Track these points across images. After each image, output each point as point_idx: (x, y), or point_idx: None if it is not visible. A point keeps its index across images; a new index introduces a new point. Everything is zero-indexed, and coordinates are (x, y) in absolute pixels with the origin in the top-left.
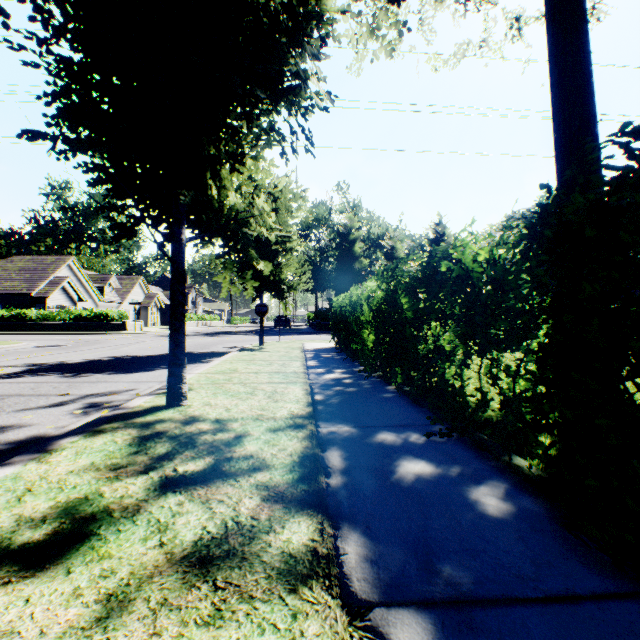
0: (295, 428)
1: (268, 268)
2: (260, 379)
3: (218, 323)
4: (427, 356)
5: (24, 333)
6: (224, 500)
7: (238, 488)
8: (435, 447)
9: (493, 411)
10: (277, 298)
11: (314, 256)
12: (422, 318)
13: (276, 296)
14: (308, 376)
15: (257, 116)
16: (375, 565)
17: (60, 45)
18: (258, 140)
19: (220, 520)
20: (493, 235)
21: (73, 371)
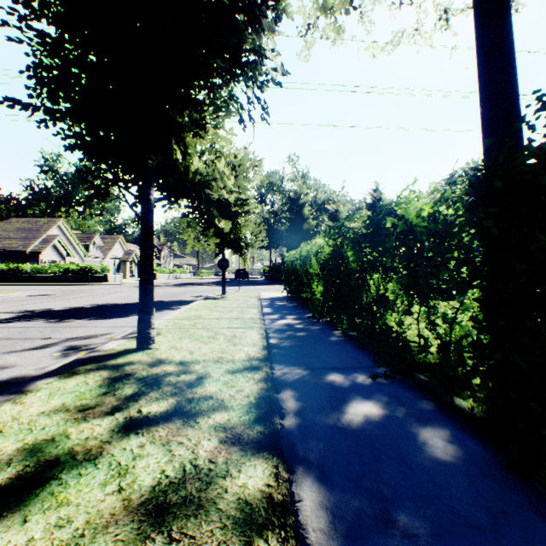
0: (252, 370)
1: (228, 226)
2: (221, 324)
3: (187, 275)
4: (370, 304)
5: (20, 284)
6: (183, 442)
7: (197, 430)
8: (381, 388)
9: (431, 354)
10: (237, 254)
11: (269, 218)
12: (366, 270)
13: (236, 252)
14: (263, 322)
15: (218, 89)
16: (330, 513)
17: (38, 21)
18: (219, 111)
19: (179, 463)
20: (439, 190)
21: (58, 317)
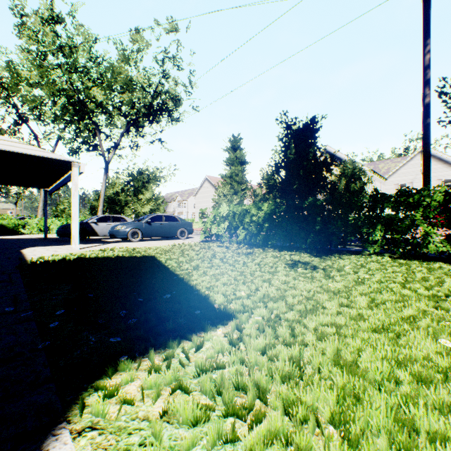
0: None
1: None
2: None
3: None
4: None
5: None
6: None
7: None
8: None
9: None
10: None
11: None
12: None
13: None
14: None
15: None
16: None
17: None
18: None
19: None
20: None
21: None
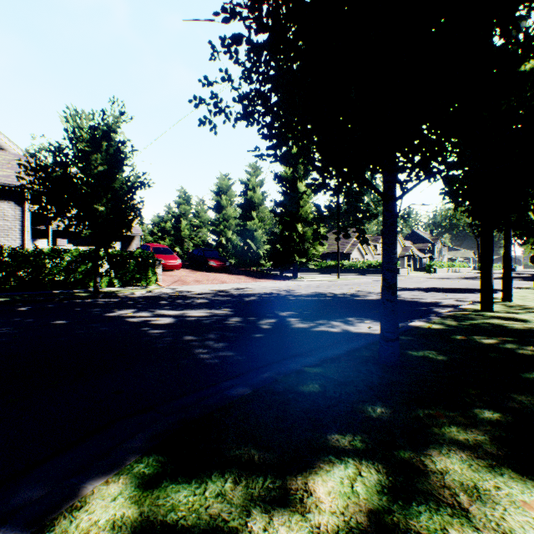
0: None
1: None
2: None
3: (465, 270)
4: None
5: (345, 274)
6: None
7: None
8: None
9: None
10: None
11: None
12: None
13: None
14: None
15: None
16: None
17: None
18: None
19: None
20: None
21: (421, 291)
